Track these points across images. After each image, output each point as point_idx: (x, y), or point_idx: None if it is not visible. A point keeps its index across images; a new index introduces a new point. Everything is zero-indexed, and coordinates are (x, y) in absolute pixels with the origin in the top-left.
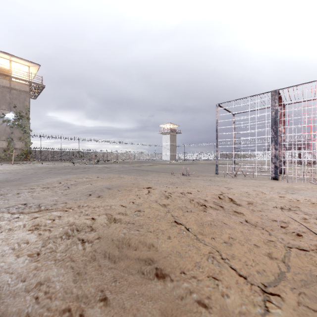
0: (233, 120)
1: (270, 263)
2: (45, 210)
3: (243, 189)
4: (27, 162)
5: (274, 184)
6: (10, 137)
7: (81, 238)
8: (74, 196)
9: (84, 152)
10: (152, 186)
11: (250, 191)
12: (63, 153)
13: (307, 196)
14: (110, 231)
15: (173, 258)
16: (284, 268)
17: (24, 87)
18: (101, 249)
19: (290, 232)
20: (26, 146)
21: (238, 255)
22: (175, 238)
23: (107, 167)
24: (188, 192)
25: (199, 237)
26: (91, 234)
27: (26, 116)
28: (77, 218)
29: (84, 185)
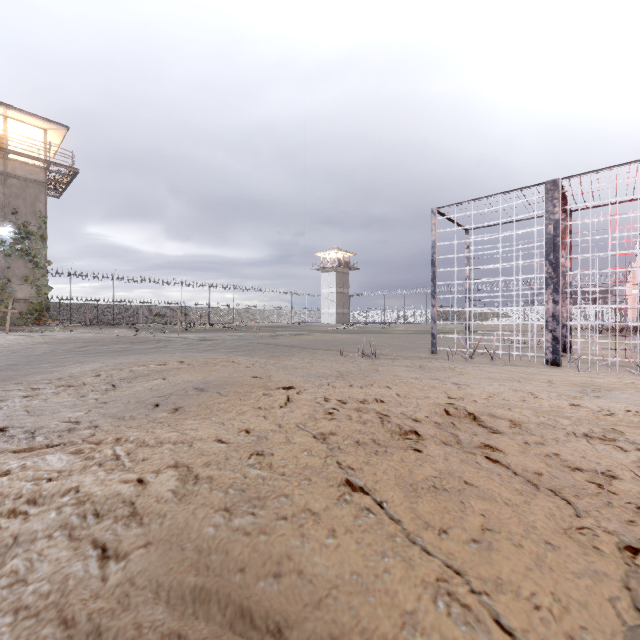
0: (466, 243)
1: (597, 606)
2: (43, 447)
3: (492, 388)
4: (40, 328)
5: (554, 377)
6: (4, 276)
7: (102, 541)
8: (119, 409)
9: (162, 307)
10: (298, 385)
11: (508, 392)
12: (117, 309)
13: (629, 404)
14: (178, 518)
15: (343, 602)
16: (634, 618)
17: (34, 172)
18: (149, 576)
19: (622, 502)
20: (40, 295)
21: (513, 582)
22: (347, 535)
23: (206, 339)
24: (377, 400)
25: (408, 528)
26: (130, 526)
27: (40, 233)
28: (101, 478)
29: (149, 381)
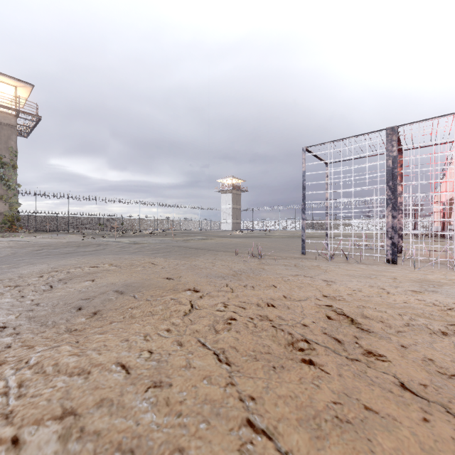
0: (326, 173)
1: None
2: None
3: (352, 285)
4: (11, 234)
5: (396, 274)
6: None
7: None
8: (46, 313)
9: (105, 218)
10: (201, 287)
11: (365, 288)
12: (71, 220)
13: None
14: None
15: None
16: None
17: (7, 118)
18: None
19: None
20: (12, 209)
21: None
22: None
23: (136, 243)
24: (268, 305)
25: None
26: None
27: (12, 163)
28: None
29: (80, 282)
